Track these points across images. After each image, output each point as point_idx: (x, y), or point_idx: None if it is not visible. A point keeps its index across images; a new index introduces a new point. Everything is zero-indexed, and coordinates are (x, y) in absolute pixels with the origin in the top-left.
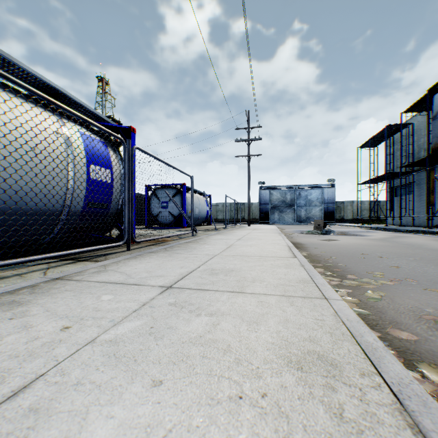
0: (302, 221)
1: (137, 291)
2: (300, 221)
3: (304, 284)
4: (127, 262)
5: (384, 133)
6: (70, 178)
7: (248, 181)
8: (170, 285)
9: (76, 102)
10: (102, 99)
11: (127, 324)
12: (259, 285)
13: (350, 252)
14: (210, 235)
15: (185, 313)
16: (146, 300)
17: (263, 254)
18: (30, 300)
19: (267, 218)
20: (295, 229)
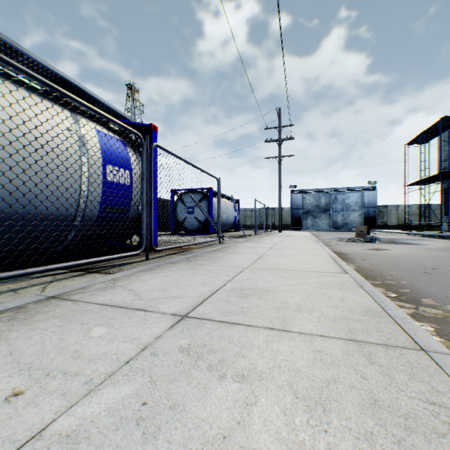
0: (339, 227)
1: (141, 321)
2: (336, 227)
3: (374, 318)
4: (141, 275)
5: (437, 127)
6: (84, 179)
7: (279, 184)
8: (186, 312)
9: (93, 98)
10: (131, 106)
11: (108, 392)
12: (309, 318)
13: (409, 266)
14: (238, 242)
15: (202, 370)
16: (148, 340)
17: (304, 268)
18: (2, 331)
19: (300, 224)
20: (332, 236)
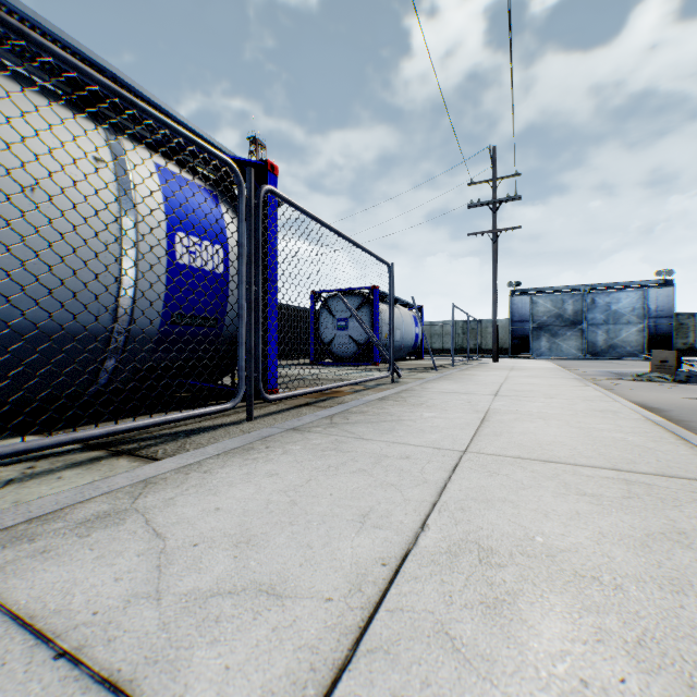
0: (599, 352)
1: None
2: (593, 352)
3: None
4: (216, 469)
5: None
6: (127, 259)
7: (494, 277)
8: None
9: (152, 106)
10: None
11: None
12: None
13: None
14: (426, 380)
15: None
16: None
17: (617, 460)
18: None
19: (526, 347)
20: (594, 369)
